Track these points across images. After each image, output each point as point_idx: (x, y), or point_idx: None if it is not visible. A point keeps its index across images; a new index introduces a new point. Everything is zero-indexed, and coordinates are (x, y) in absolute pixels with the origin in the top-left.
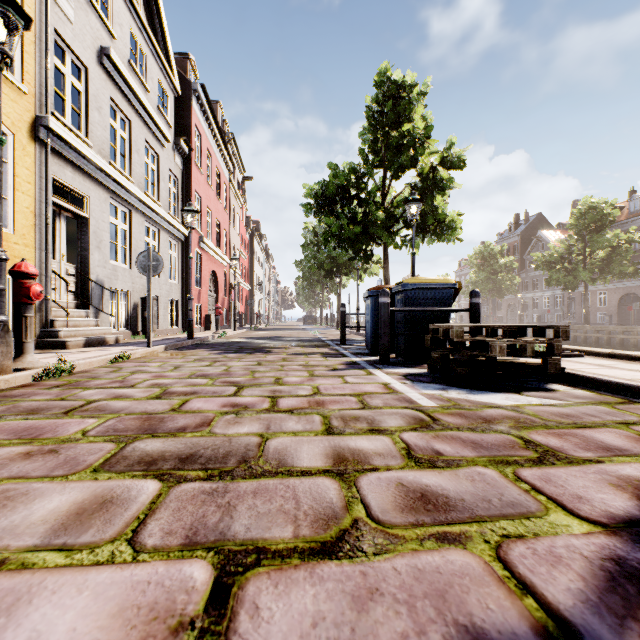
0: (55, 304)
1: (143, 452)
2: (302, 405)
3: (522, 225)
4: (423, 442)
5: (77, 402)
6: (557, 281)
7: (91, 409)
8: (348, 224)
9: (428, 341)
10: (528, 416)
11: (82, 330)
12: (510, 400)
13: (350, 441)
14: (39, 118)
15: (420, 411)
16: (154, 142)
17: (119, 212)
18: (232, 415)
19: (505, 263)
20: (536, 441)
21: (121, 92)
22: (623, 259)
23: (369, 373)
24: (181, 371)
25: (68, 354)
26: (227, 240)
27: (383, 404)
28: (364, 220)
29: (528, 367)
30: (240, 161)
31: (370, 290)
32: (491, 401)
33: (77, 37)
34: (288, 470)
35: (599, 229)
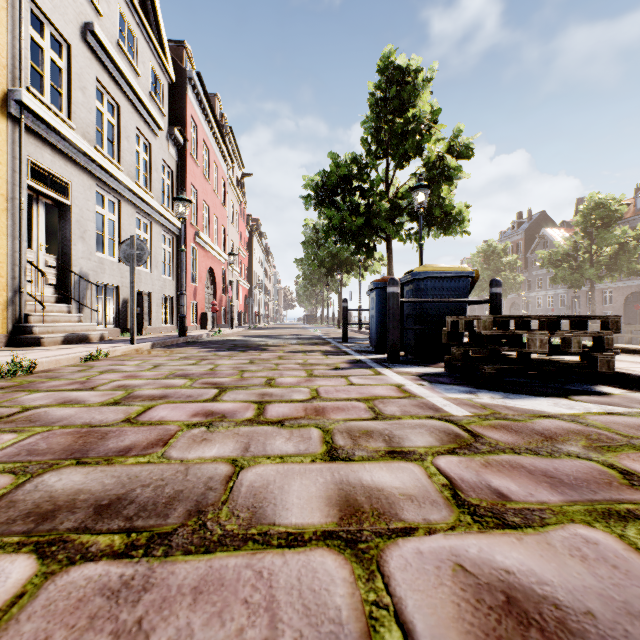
0: (32, 298)
1: (46, 493)
2: (296, 414)
3: (525, 223)
4: (471, 474)
5: (9, 409)
6: (563, 279)
7: (20, 419)
8: (350, 216)
9: (445, 336)
10: (599, 430)
11: (61, 326)
12: (561, 407)
13: (363, 472)
14: (11, 92)
15: (451, 422)
16: (146, 130)
17: (106, 201)
18: (201, 428)
19: (509, 261)
20: (638, 472)
21: (108, 73)
22: (631, 256)
23: (377, 373)
24: (159, 370)
25: (38, 351)
26: (225, 236)
27: (401, 412)
28: (367, 212)
29: (569, 365)
30: (239, 156)
31: (375, 282)
32: (538, 408)
33: (57, 9)
34: (265, 533)
35: (606, 226)
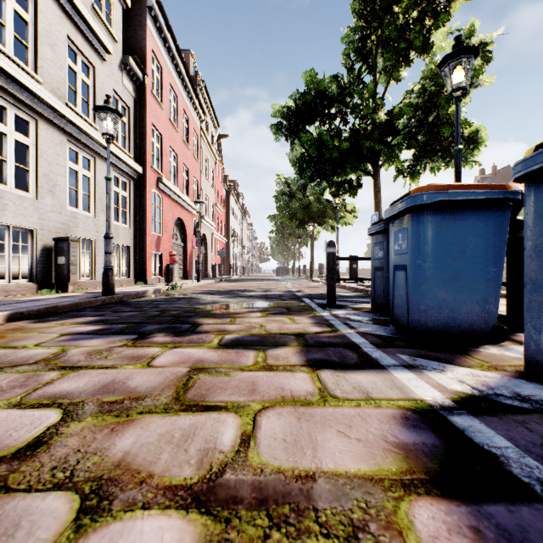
0: None
1: None
2: None
3: (489, 179)
4: None
5: None
6: None
7: None
8: (331, 139)
9: None
10: None
11: None
12: None
13: None
14: None
15: None
16: (86, 47)
17: (11, 116)
18: None
19: None
20: None
21: None
22: None
23: None
24: None
25: None
26: (198, 189)
27: None
28: (352, 135)
29: None
30: (213, 114)
31: (414, 193)
32: None
33: None
34: None
35: None
